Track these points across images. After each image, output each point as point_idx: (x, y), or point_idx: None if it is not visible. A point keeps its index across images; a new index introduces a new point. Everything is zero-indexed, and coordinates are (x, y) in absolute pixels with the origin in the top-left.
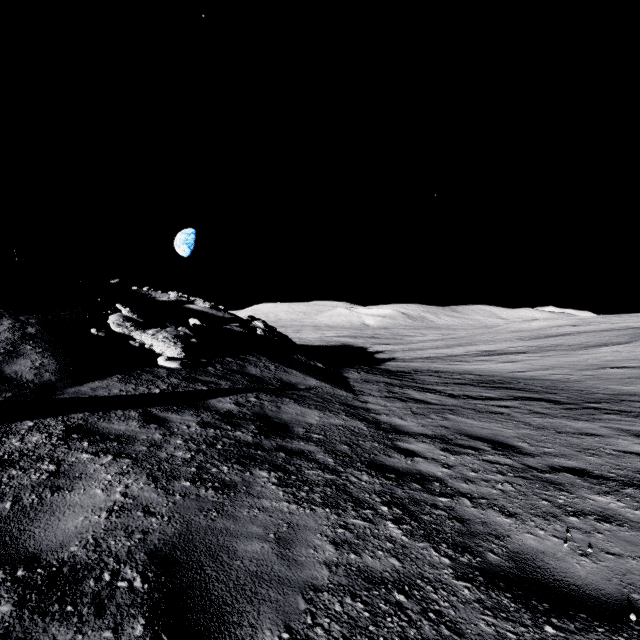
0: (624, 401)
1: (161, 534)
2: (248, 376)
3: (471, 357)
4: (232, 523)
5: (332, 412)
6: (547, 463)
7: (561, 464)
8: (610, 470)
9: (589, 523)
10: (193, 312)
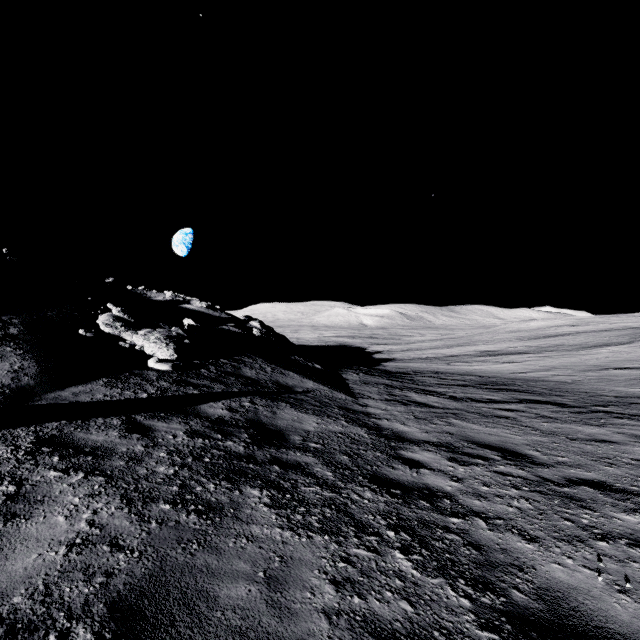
0: (633, 404)
1: (128, 576)
2: (243, 378)
3: (470, 357)
4: (215, 558)
5: (331, 417)
6: (563, 475)
7: (578, 476)
8: (632, 483)
9: (621, 549)
10: (189, 312)
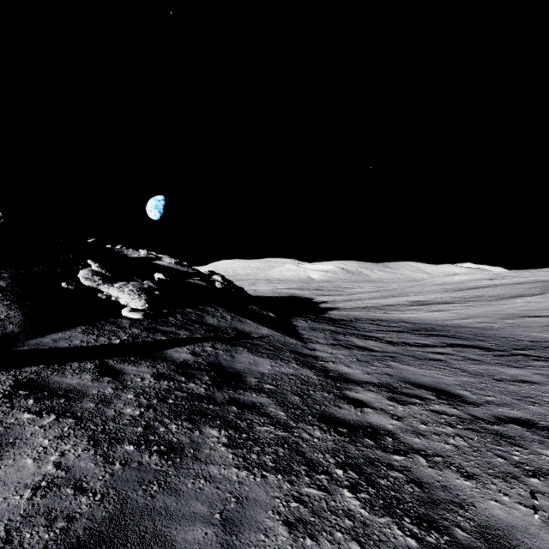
0: (548, 348)
1: (88, 520)
2: (206, 326)
3: (403, 307)
4: (174, 500)
5: (283, 360)
6: (492, 413)
7: (506, 414)
8: None
9: None
10: (160, 267)
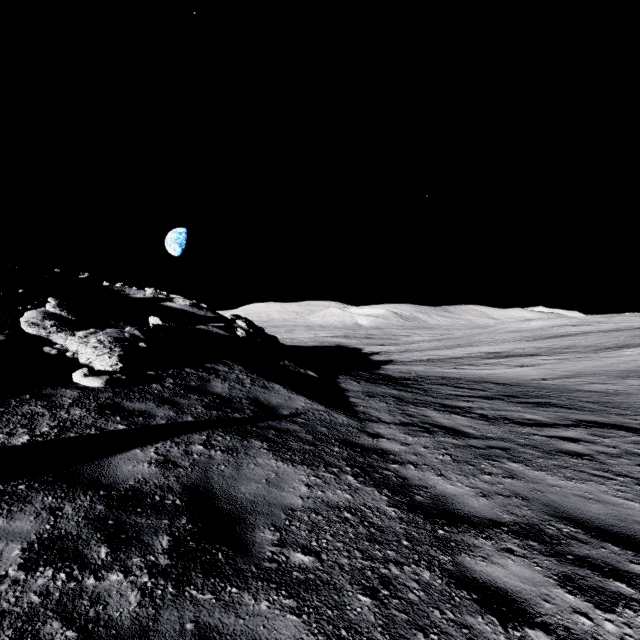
0: None
1: None
2: (209, 397)
3: (477, 360)
4: None
5: (330, 468)
6: None
7: None
8: None
9: None
10: (170, 310)
